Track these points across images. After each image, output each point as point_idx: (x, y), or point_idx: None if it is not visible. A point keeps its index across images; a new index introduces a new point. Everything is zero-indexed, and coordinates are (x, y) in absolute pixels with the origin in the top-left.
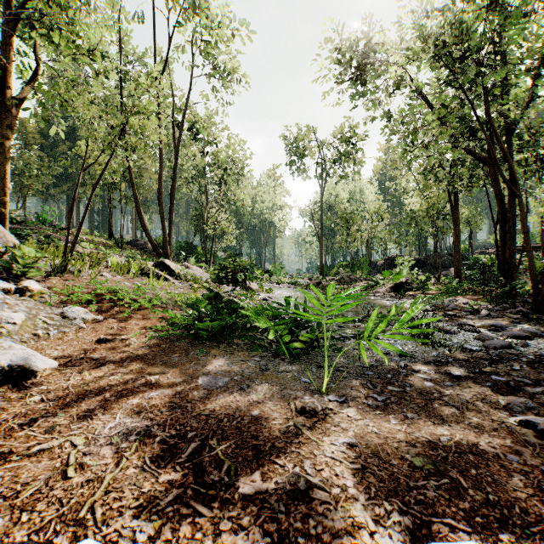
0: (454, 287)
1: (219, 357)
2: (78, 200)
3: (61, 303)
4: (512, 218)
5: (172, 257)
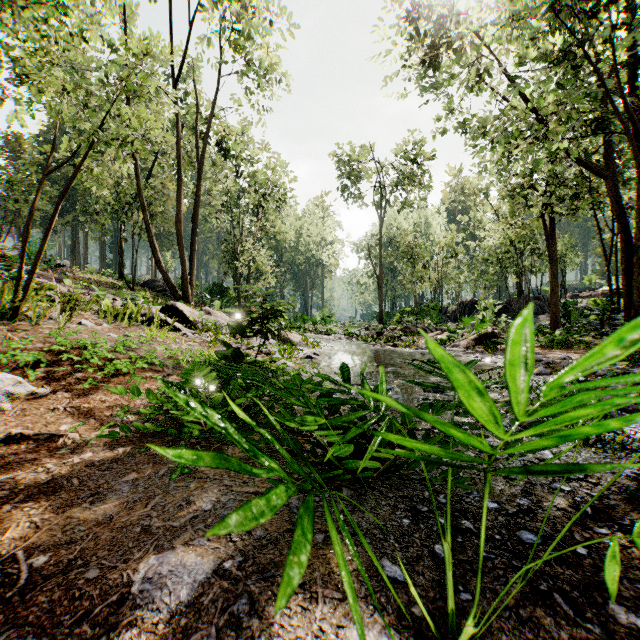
0: (557, 339)
1: (212, 483)
2: (86, 233)
3: None
4: None
5: (198, 301)
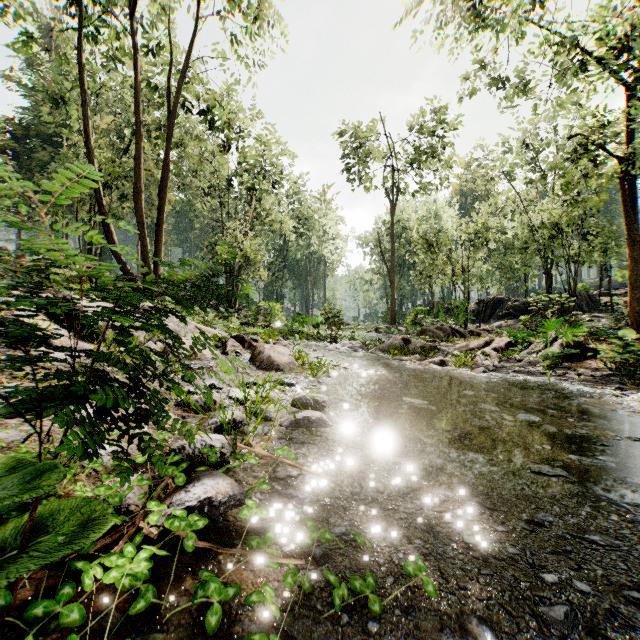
0: None
1: None
2: (65, 225)
3: None
4: None
5: None
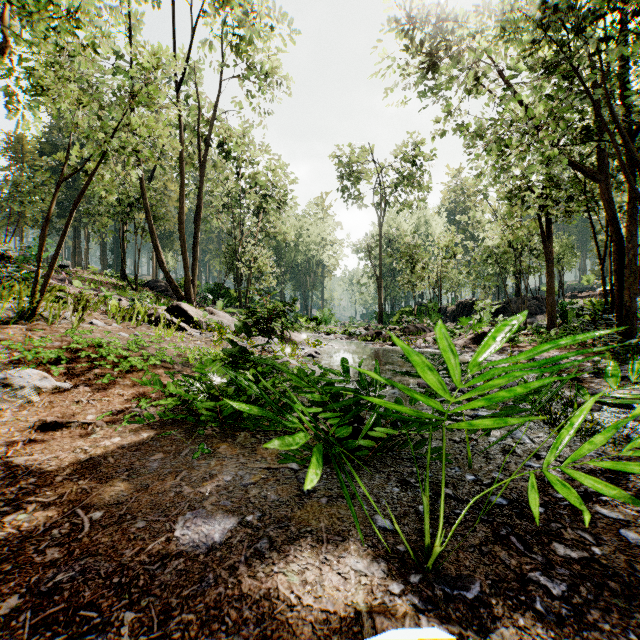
0: (552, 339)
1: (230, 461)
2: (87, 233)
3: (13, 362)
4: (633, 249)
5: (199, 301)
